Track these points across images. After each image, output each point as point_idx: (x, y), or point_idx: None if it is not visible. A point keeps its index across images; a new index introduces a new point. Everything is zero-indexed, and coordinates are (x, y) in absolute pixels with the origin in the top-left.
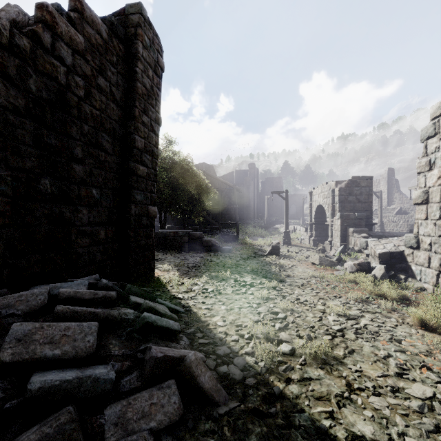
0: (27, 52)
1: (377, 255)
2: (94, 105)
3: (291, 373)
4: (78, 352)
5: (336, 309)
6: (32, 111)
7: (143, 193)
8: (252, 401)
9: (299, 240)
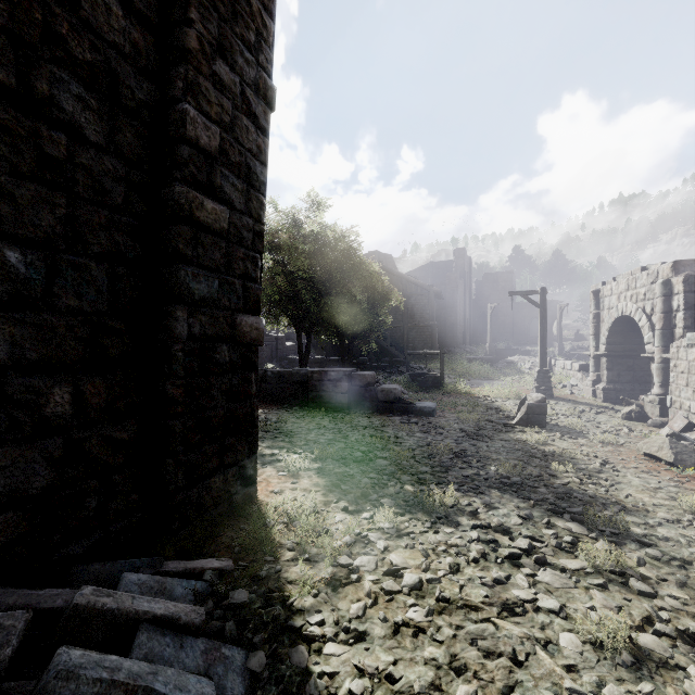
0: None
1: None
2: None
3: None
4: None
5: None
6: None
7: (219, 279)
8: None
9: (567, 387)
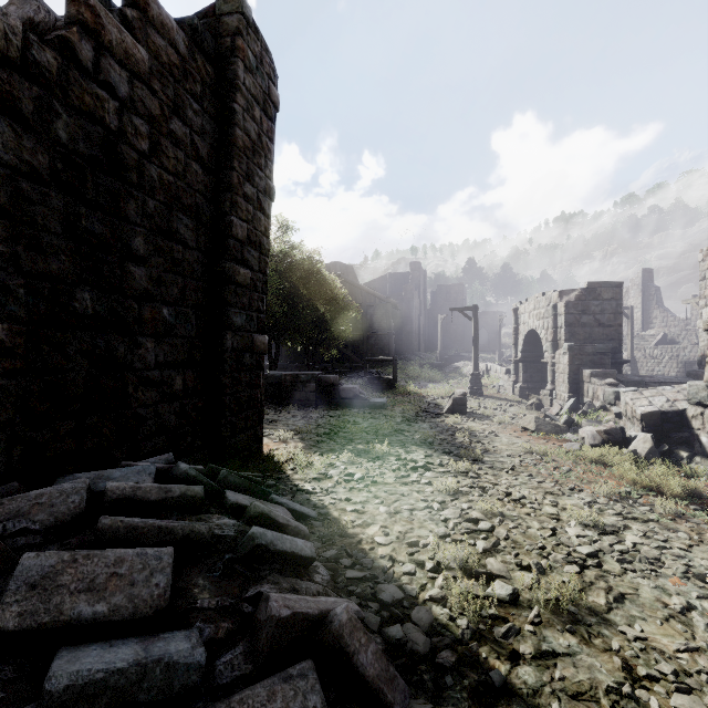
0: (52, 73)
1: (637, 417)
2: (164, 166)
3: (517, 642)
4: (138, 607)
5: (580, 514)
6: (60, 175)
7: (245, 314)
8: (454, 700)
9: (496, 387)
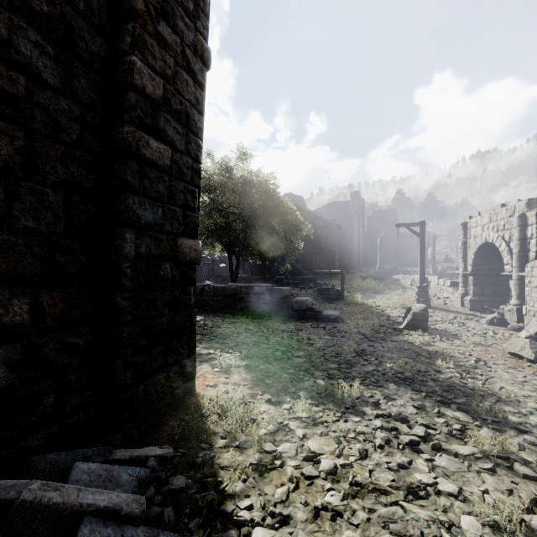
0: None
1: None
2: None
3: None
4: None
5: None
6: None
7: (163, 207)
8: None
9: (441, 299)
